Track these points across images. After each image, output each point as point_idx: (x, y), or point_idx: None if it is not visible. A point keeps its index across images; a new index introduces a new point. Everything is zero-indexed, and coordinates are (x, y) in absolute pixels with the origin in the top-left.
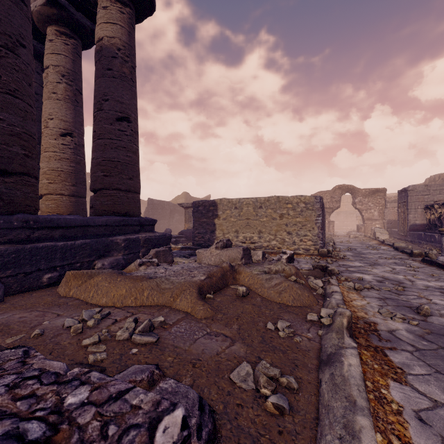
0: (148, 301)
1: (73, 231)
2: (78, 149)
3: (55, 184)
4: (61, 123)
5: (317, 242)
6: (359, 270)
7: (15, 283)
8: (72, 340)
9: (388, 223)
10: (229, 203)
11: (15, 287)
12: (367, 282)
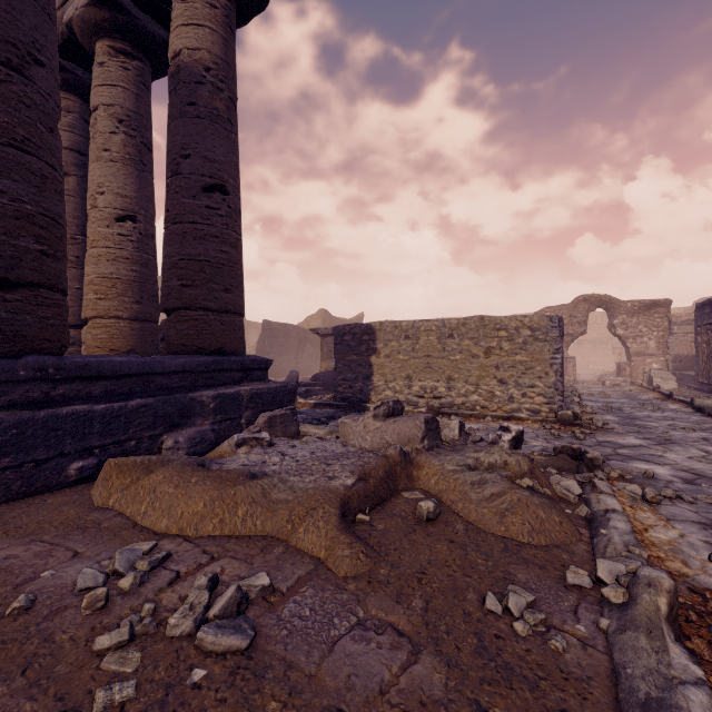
0: (246, 527)
1: (125, 383)
2: (145, 242)
3: (107, 300)
4: (117, 199)
5: (554, 398)
6: (639, 454)
7: (18, 479)
8: (79, 631)
9: (676, 360)
10: (395, 329)
11: (18, 487)
12: (663, 482)
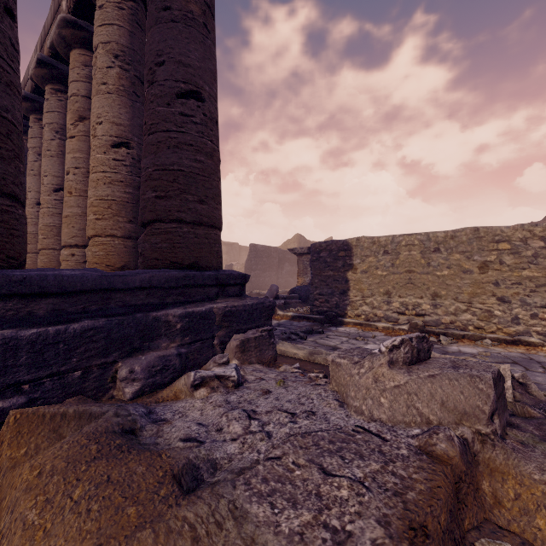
0: None
1: (79, 300)
2: (138, 167)
3: (104, 220)
4: (112, 127)
5: None
6: None
7: None
8: None
9: None
10: (373, 245)
11: None
12: None
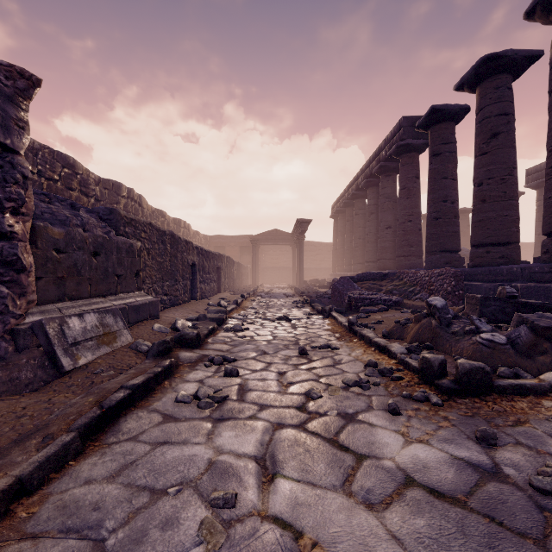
0: None
1: None
2: None
3: None
4: None
5: None
6: None
7: None
8: None
9: None
10: None
11: None
12: (374, 404)
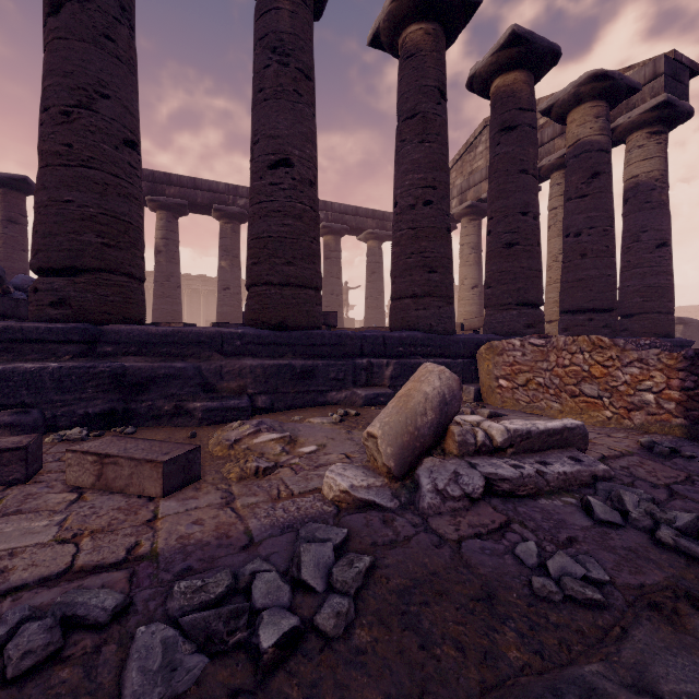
0: None
1: None
2: None
3: None
4: None
5: None
6: None
7: None
8: None
9: None
10: None
11: None
12: None
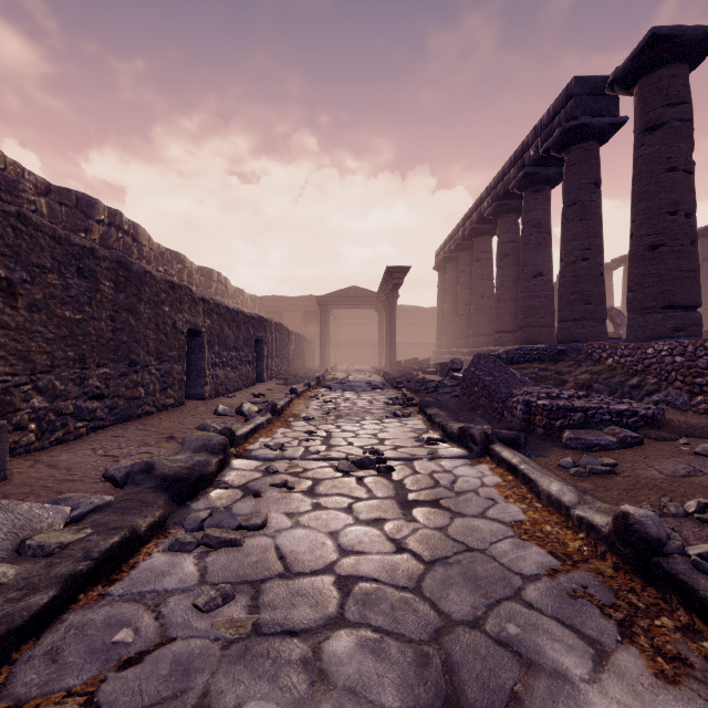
0: None
1: None
2: None
3: None
4: None
5: None
6: None
7: None
8: None
9: None
10: None
11: None
12: None
